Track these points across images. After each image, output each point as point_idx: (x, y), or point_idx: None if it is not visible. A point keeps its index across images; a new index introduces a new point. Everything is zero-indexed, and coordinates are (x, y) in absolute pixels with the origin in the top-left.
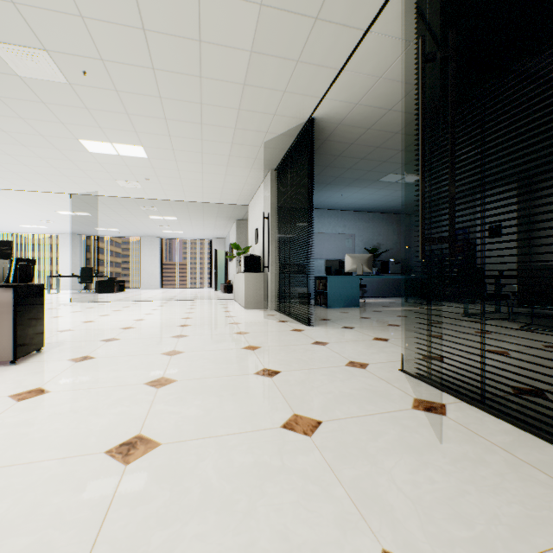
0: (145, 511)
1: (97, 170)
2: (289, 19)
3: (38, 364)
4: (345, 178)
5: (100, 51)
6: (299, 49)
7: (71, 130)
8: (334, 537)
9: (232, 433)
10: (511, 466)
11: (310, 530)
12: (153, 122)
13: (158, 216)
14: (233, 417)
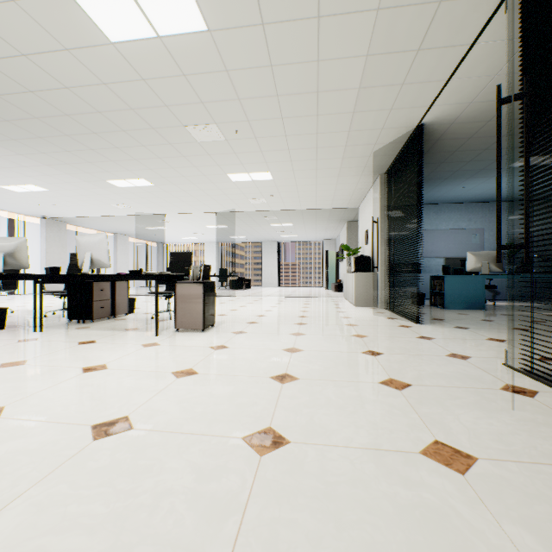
0: (297, 401)
1: (236, 193)
2: (392, 57)
3: (215, 333)
4: (465, 170)
5: (248, 116)
6: (403, 75)
7: (223, 169)
8: (405, 429)
9: (343, 380)
10: None
11: (390, 424)
12: (279, 153)
13: (277, 224)
14: (344, 374)
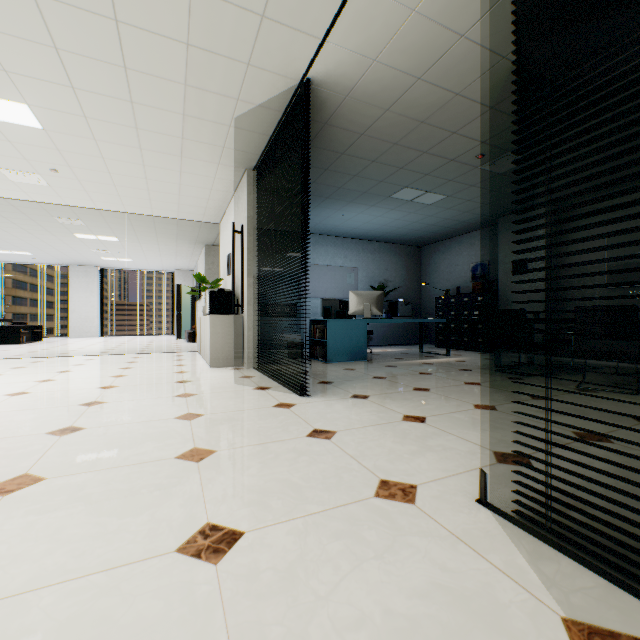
0: None
1: None
2: None
3: None
4: (349, 190)
5: None
6: None
7: None
8: None
9: None
10: None
11: None
12: (33, 52)
13: (88, 234)
14: None
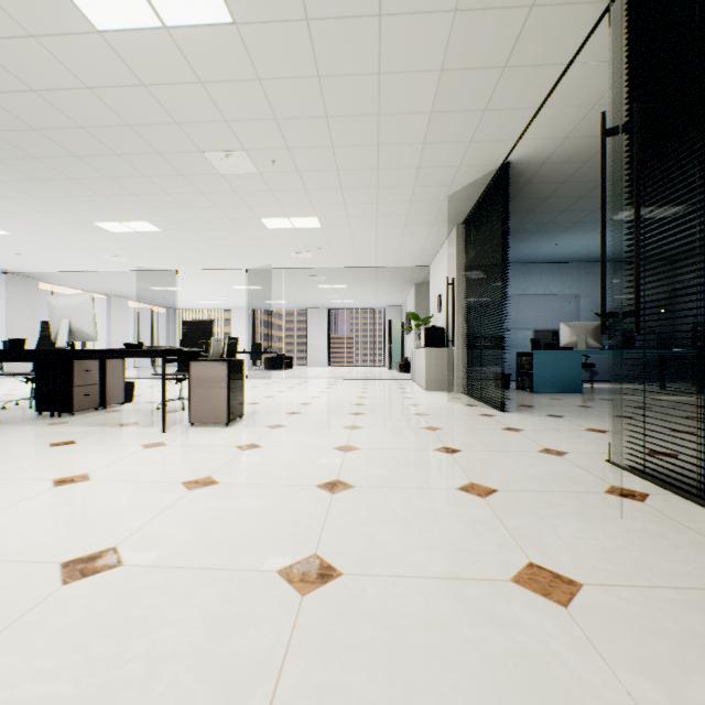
0: (352, 517)
1: (272, 245)
2: (473, 75)
3: (244, 427)
4: (558, 223)
5: (288, 142)
6: (485, 99)
7: (255, 211)
8: (491, 550)
9: (412, 487)
10: (696, 543)
11: (473, 544)
12: (329, 193)
13: (327, 285)
14: (413, 478)
